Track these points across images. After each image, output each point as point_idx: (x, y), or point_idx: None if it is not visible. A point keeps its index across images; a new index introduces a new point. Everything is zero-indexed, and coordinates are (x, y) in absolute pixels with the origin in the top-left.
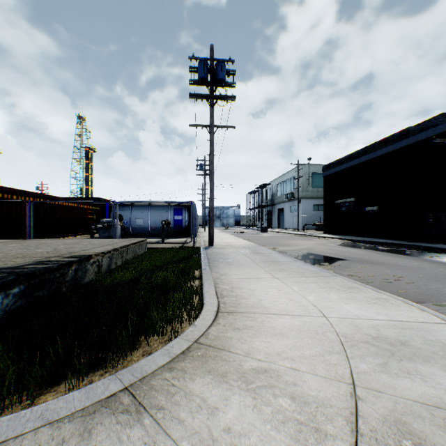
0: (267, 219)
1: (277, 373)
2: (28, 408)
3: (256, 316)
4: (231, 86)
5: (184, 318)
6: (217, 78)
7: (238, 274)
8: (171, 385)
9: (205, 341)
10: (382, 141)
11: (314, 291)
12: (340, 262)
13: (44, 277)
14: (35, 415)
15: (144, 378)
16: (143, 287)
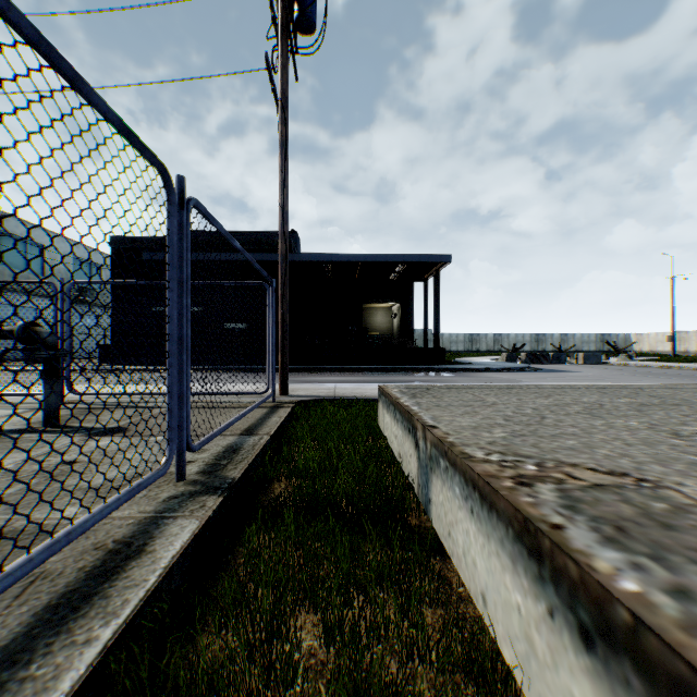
0: None
1: None
2: None
3: None
4: None
5: None
6: (313, 16)
7: None
8: None
9: None
10: (255, 240)
11: None
12: None
13: None
14: None
15: None
16: None
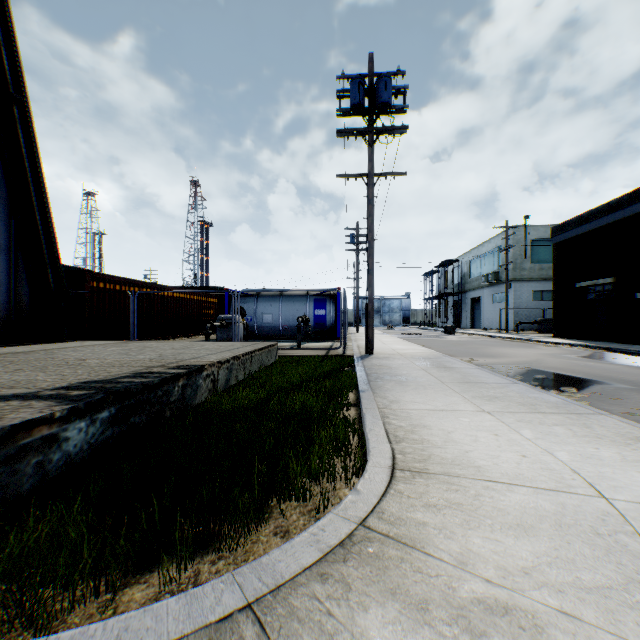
0: (454, 314)
1: (533, 621)
2: (100, 621)
3: (463, 482)
4: (399, 111)
5: (337, 472)
6: (378, 101)
7: (419, 403)
8: (326, 612)
9: (379, 526)
10: None
11: (565, 442)
12: (596, 387)
13: (142, 396)
14: (107, 638)
15: (279, 590)
16: (273, 416)
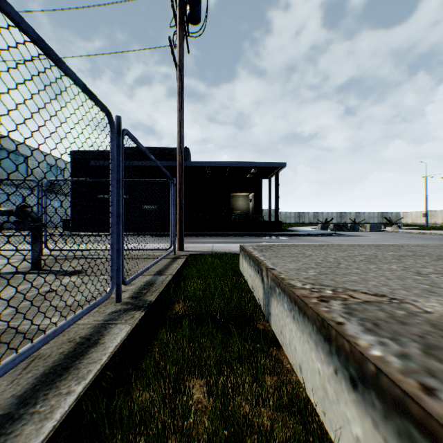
0: None
1: None
2: None
3: None
4: None
5: None
6: (199, 13)
7: None
8: None
9: None
10: (162, 153)
11: None
12: None
13: None
14: None
15: None
16: None
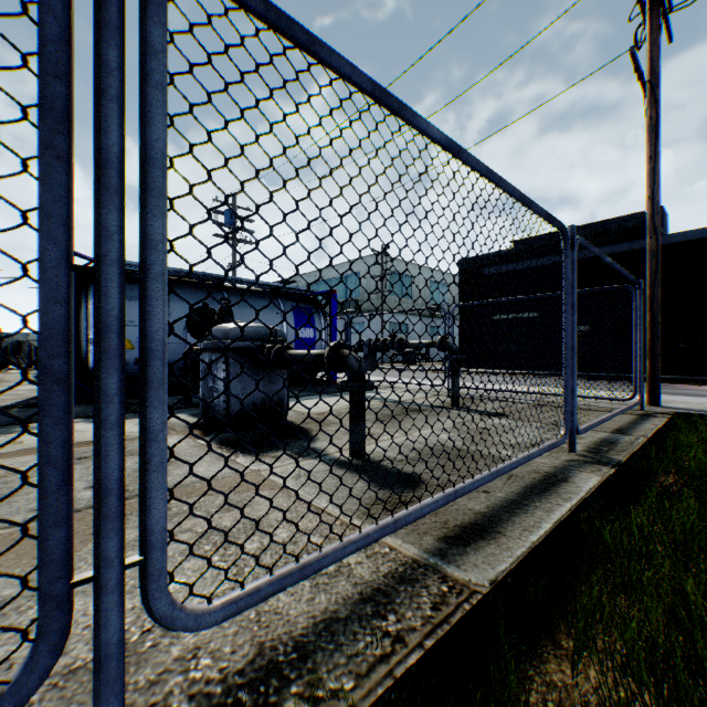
0: None
1: None
2: None
3: None
4: None
5: None
6: None
7: None
8: None
9: None
10: (600, 232)
11: None
12: None
13: None
14: None
15: None
16: None
